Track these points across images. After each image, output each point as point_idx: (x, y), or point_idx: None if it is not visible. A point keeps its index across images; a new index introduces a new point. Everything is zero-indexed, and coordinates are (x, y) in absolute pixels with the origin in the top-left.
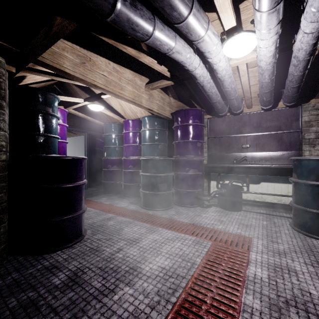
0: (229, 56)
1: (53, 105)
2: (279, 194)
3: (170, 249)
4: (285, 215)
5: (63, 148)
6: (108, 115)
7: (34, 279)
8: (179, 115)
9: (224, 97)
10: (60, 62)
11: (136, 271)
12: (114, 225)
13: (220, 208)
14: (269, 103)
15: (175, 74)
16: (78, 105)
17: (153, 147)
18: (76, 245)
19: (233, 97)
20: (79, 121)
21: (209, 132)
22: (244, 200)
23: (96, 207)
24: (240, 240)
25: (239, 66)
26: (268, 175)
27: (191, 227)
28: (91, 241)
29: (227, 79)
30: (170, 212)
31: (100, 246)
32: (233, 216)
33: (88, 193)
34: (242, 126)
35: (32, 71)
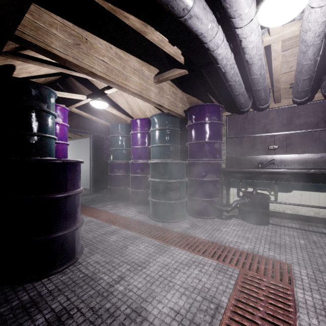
0: (266, 24)
1: (48, 100)
2: (318, 206)
3: (185, 279)
4: (325, 231)
5: (63, 151)
6: (115, 114)
7: (2, 325)
8: (193, 112)
9: (246, 90)
10: (46, 41)
11: (140, 316)
12: (117, 240)
13: (242, 220)
14: (306, 94)
15: (190, 59)
16: (80, 103)
17: (164, 149)
18: (68, 270)
19: (260, 87)
20: (83, 122)
21: (228, 131)
22: (274, 212)
23: (100, 217)
24: (277, 268)
25: (273, 44)
26: (302, 182)
27: (210, 245)
28: (87, 265)
29: (257, 61)
30: (183, 225)
31: (97, 273)
32: (260, 231)
33: (93, 199)
34: (269, 124)
35: (16, 56)
